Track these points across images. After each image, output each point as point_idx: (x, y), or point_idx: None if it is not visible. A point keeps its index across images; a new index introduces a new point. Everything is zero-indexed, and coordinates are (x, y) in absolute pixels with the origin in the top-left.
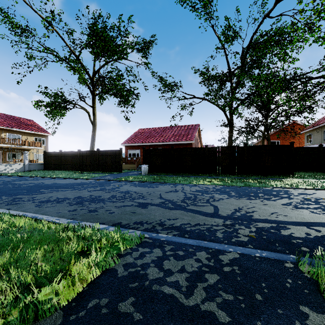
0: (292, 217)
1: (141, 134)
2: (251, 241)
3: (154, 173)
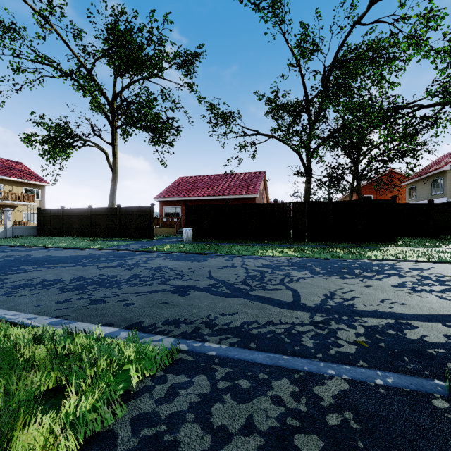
0: (414, 307)
1: (183, 185)
2: (362, 354)
3: (201, 240)
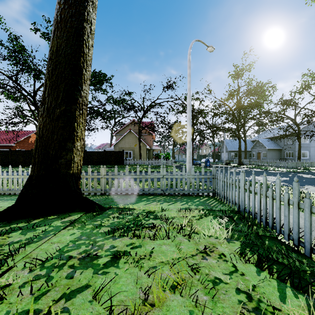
0: None
1: None
2: None
3: None
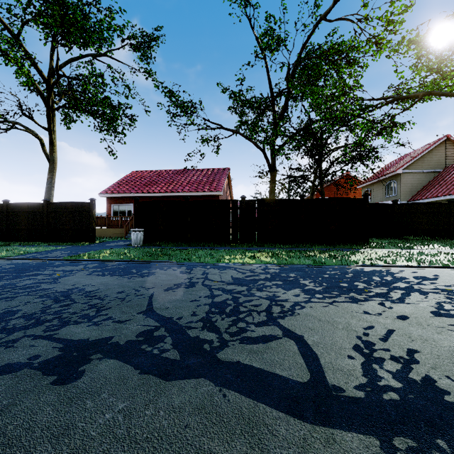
0: None
1: (136, 179)
2: None
3: (154, 243)
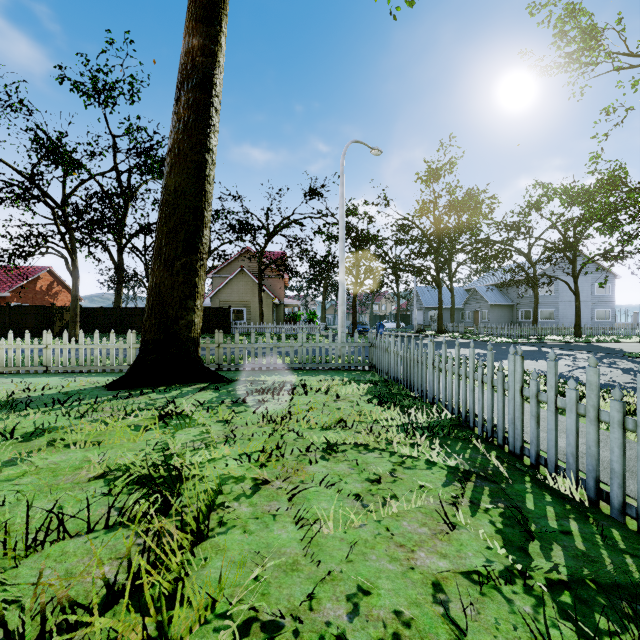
0: None
1: None
2: None
3: None
